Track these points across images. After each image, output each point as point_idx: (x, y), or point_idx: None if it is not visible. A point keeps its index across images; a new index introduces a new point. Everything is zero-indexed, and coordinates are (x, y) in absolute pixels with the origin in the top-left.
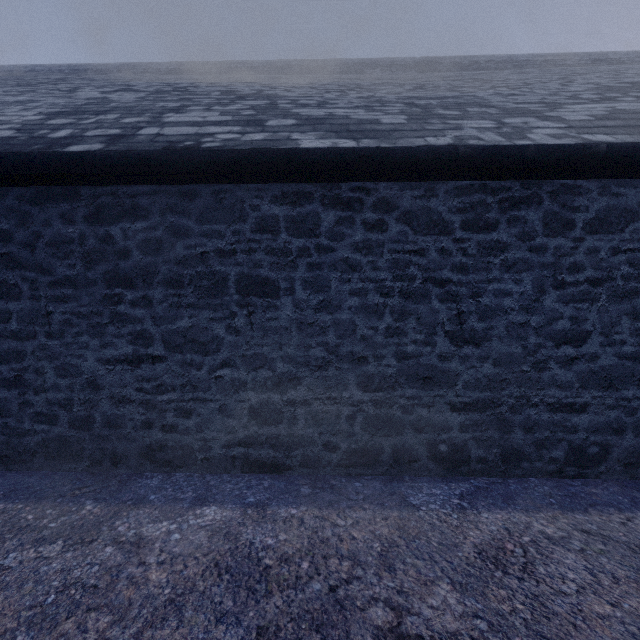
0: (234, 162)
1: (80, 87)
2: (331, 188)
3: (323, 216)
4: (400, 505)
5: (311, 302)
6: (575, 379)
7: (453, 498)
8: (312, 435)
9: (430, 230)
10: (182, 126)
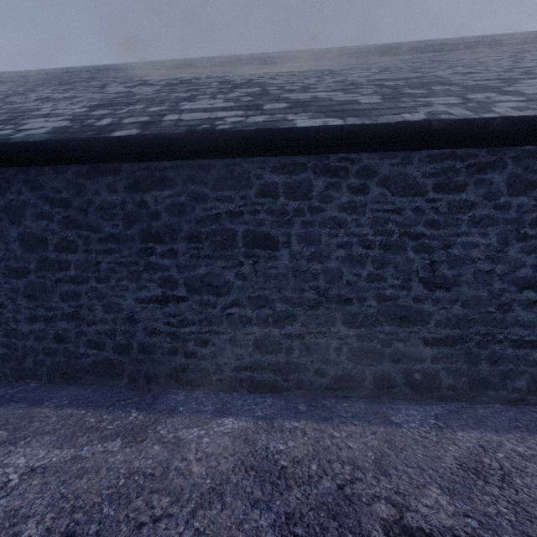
0: (243, 140)
1: (108, 84)
2: (321, 159)
3: (314, 182)
4: (384, 423)
5: (304, 253)
6: (536, 319)
7: (429, 419)
8: (305, 363)
9: (406, 192)
10: (196, 112)
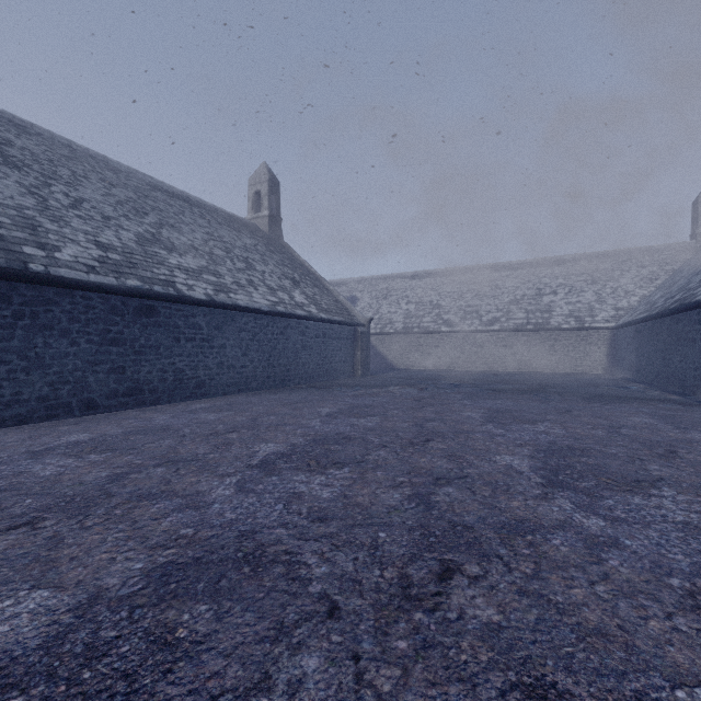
0: (683, 308)
1: None
2: None
3: None
4: (689, 399)
5: (700, 345)
6: None
7: (700, 401)
8: (700, 385)
9: None
10: None
